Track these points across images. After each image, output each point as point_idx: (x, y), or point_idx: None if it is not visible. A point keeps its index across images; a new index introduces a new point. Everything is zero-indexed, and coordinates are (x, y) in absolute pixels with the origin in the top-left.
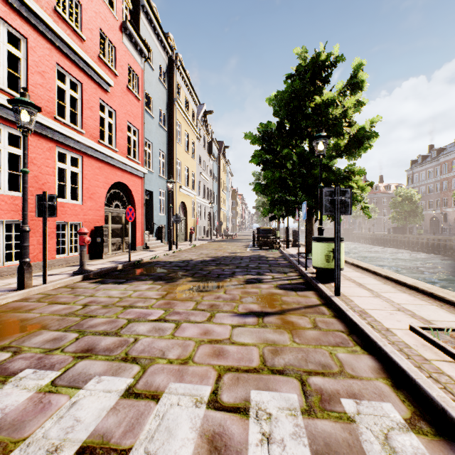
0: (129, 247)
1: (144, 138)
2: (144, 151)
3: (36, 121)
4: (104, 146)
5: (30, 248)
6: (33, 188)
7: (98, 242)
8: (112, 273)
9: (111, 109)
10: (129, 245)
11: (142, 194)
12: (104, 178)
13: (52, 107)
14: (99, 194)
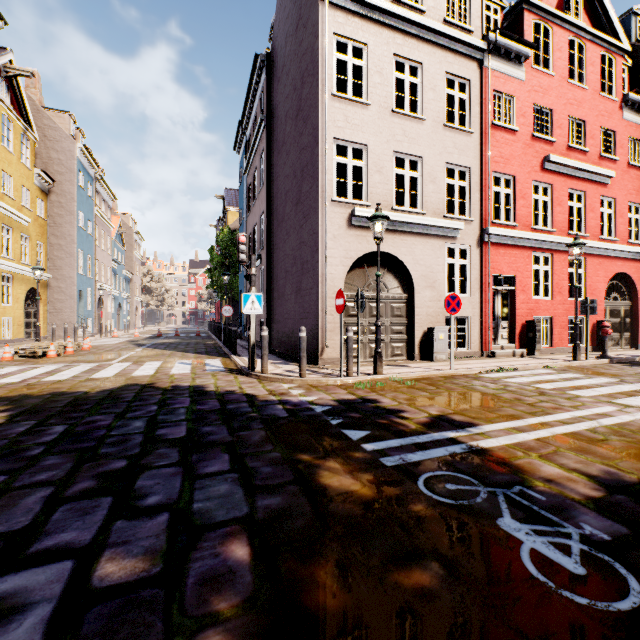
0: None
1: None
2: None
3: (558, 243)
4: (603, 240)
5: (553, 337)
6: (555, 292)
7: (600, 336)
8: (632, 362)
9: (610, 198)
10: None
11: None
12: (603, 272)
13: (565, 226)
14: (598, 289)
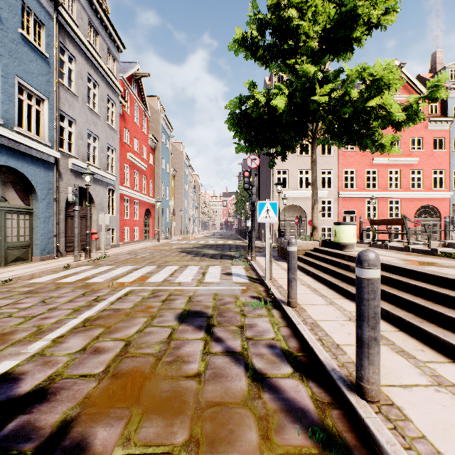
0: (416, 237)
1: (450, 173)
2: (450, 180)
3: (380, 195)
4: (413, 190)
5: (378, 235)
6: (379, 216)
7: None
8: None
9: (419, 169)
10: (416, 236)
11: (448, 208)
12: (413, 205)
13: (386, 186)
14: (409, 213)
